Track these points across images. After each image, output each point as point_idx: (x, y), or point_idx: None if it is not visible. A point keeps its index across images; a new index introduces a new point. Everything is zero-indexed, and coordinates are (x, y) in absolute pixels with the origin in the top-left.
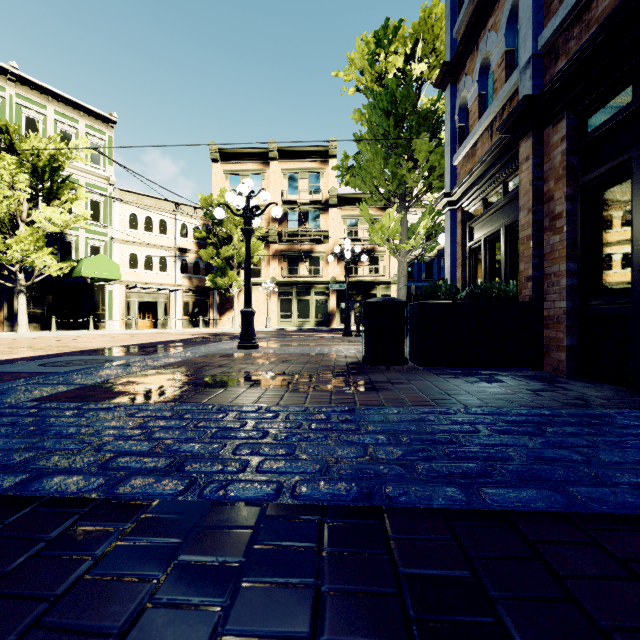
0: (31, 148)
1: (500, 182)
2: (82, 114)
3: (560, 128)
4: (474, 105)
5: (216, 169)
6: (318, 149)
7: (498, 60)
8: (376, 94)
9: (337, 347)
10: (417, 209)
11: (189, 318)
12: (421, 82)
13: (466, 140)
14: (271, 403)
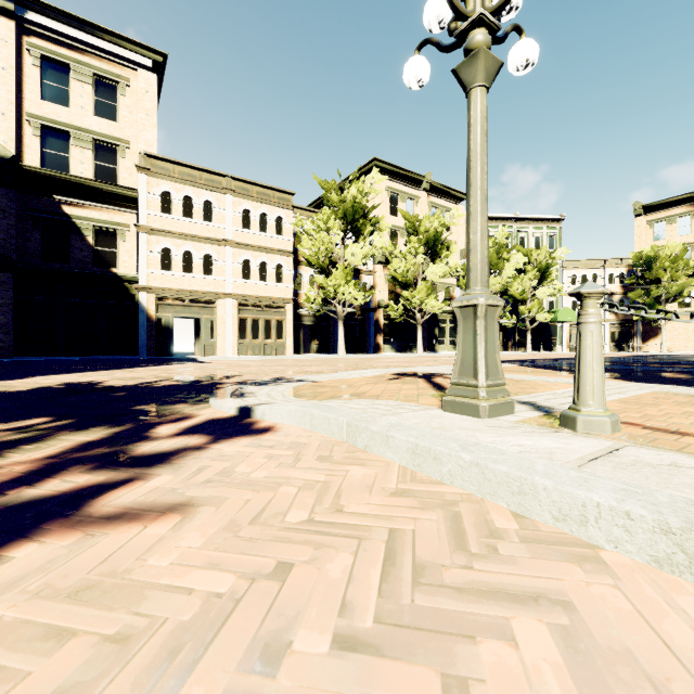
0: (539, 260)
1: None
2: (545, 223)
3: None
4: None
5: (639, 222)
6: None
7: None
8: None
9: None
10: None
11: (615, 344)
12: None
13: None
14: None
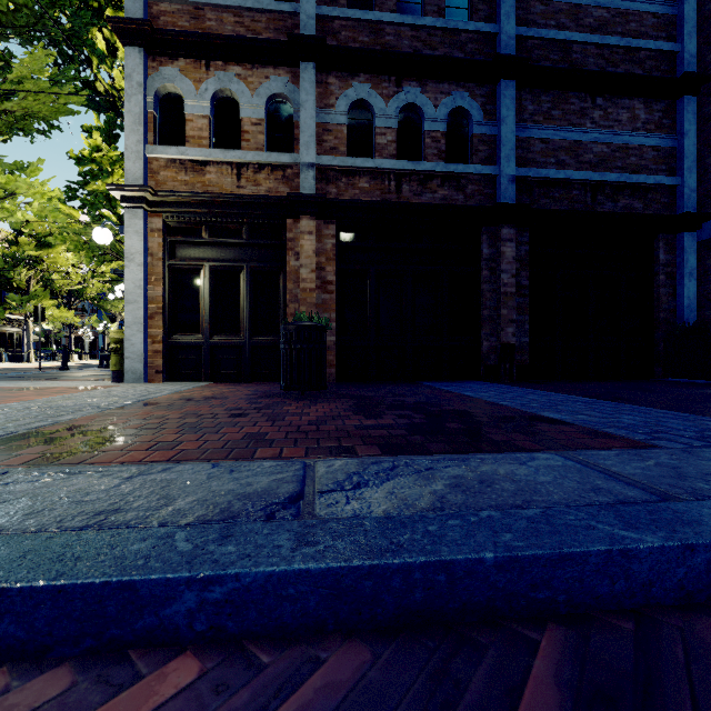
0: None
1: (243, 223)
2: None
3: (331, 228)
4: (201, 120)
5: None
6: None
7: (252, 118)
8: None
9: None
10: None
11: None
12: None
13: (189, 149)
14: (483, 404)
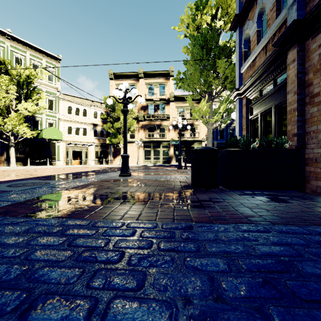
0: (16, 72)
1: (271, 79)
2: (44, 55)
3: (318, 39)
4: (254, 37)
5: (112, 83)
6: (164, 72)
7: (271, 7)
8: (196, 36)
9: (175, 175)
10: (215, 103)
11: (98, 159)
12: (220, 31)
13: (249, 57)
14: (132, 218)
